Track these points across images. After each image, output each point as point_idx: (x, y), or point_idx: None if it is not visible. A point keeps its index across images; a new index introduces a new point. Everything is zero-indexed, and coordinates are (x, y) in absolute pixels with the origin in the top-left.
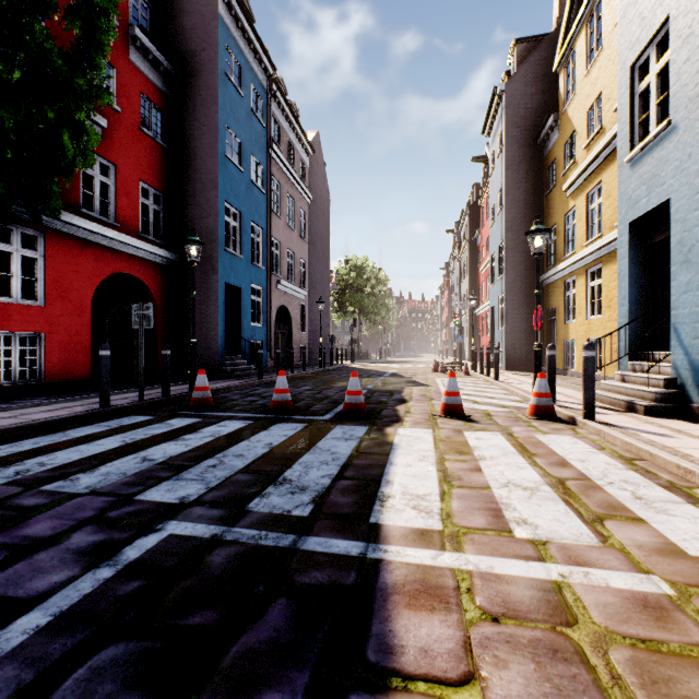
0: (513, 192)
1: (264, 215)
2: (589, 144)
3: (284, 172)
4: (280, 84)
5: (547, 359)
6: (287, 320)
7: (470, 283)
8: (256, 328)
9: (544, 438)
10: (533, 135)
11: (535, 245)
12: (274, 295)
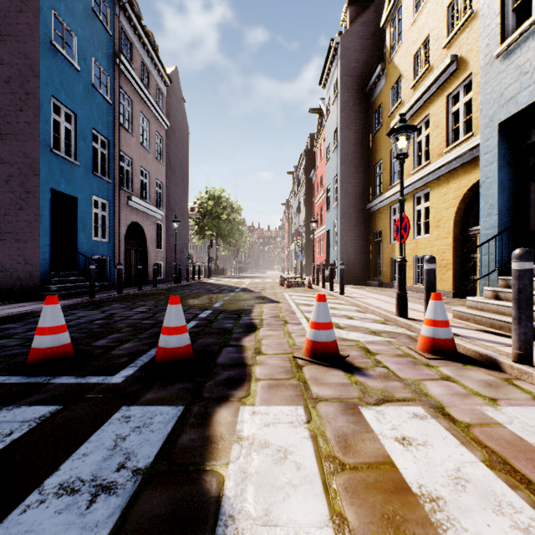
0: (347, 131)
1: (111, 127)
2: (416, 84)
3: (137, 90)
4: (133, 6)
5: (426, 274)
6: (142, 237)
7: (307, 213)
8: (99, 242)
9: (512, 423)
10: (362, 85)
11: (400, 145)
12: (124, 211)
